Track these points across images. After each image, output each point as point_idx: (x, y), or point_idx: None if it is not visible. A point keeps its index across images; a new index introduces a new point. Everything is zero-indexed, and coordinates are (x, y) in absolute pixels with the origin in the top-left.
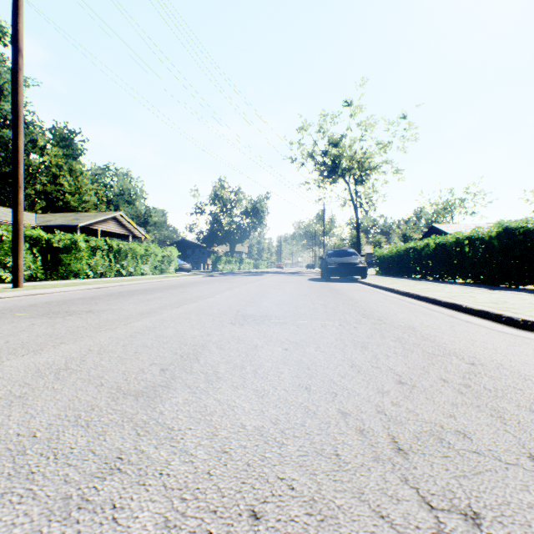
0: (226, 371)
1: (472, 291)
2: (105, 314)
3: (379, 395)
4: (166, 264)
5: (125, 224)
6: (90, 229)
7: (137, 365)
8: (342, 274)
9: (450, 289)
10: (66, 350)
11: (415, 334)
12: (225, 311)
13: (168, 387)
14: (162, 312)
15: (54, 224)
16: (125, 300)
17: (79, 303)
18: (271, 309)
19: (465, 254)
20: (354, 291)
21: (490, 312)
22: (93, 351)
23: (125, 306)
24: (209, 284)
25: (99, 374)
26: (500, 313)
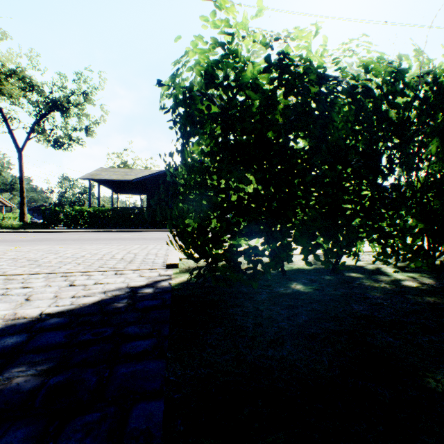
0: None
1: None
2: None
3: None
4: None
5: (1, 200)
6: None
7: None
8: None
9: None
10: None
11: None
12: None
13: None
14: None
15: None
16: None
17: None
18: None
19: None
20: None
21: None
22: None
23: None
24: None
25: None
26: None
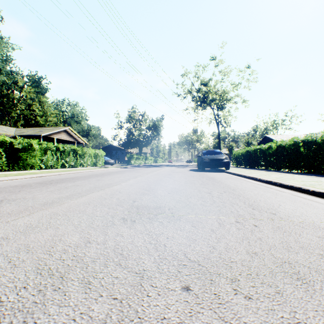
0: None
1: (320, 180)
2: (10, 204)
3: None
4: (96, 159)
5: (72, 135)
6: (49, 137)
7: None
8: (213, 167)
9: (300, 178)
10: None
11: None
12: (123, 201)
13: None
14: (64, 202)
15: (26, 134)
16: (46, 188)
17: (6, 191)
18: (164, 199)
19: (301, 152)
20: (226, 179)
21: None
22: None
23: (39, 195)
24: (122, 173)
25: None
26: None
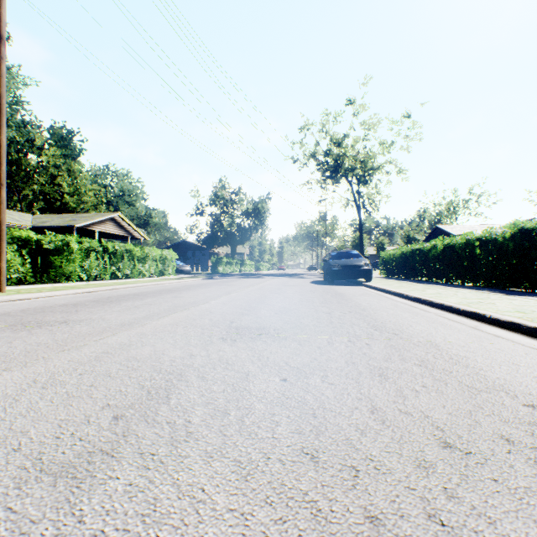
0: (201, 421)
1: (489, 297)
2: (80, 325)
3: (422, 475)
4: (164, 266)
5: (124, 225)
6: (87, 230)
7: (83, 409)
8: (346, 277)
9: (464, 295)
10: (3, 382)
11: (442, 354)
12: (218, 322)
13: (112, 455)
14: (145, 323)
15: (50, 224)
16: (110, 307)
17: (58, 311)
18: (270, 319)
19: (476, 256)
20: (360, 296)
21: (522, 324)
22: (37, 384)
23: (107, 315)
24: (207, 287)
25: (25, 426)
26: (535, 326)
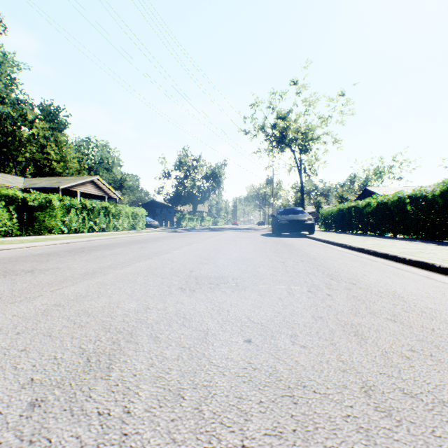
0: (145, 411)
1: (426, 247)
2: (44, 274)
3: None
4: (135, 221)
5: (102, 187)
6: (71, 190)
7: None
8: (292, 230)
9: (402, 245)
10: None
11: (411, 307)
12: (178, 271)
13: None
14: (108, 272)
15: (39, 186)
16: (80, 257)
17: (30, 260)
18: (228, 269)
19: (408, 211)
20: (307, 246)
21: None
22: None
23: (74, 264)
24: (171, 239)
25: None
26: None
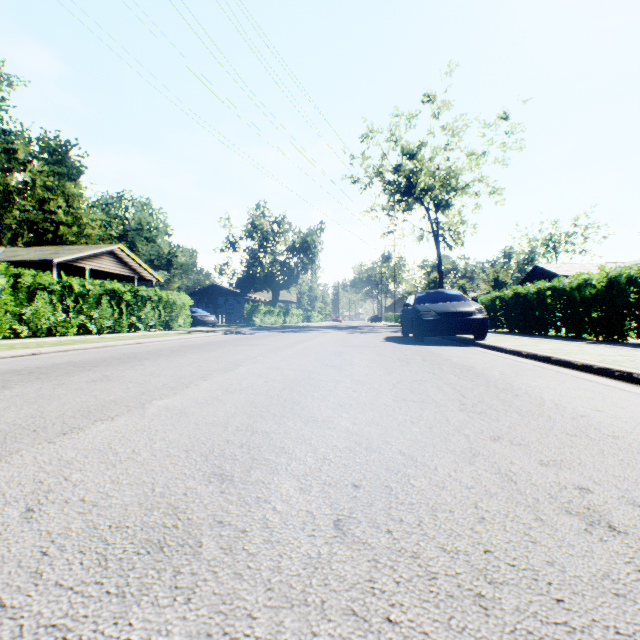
0: None
1: None
2: None
3: None
4: (172, 315)
5: (128, 262)
6: (75, 267)
7: None
8: (447, 332)
9: None
10: None
11: None
12: None
13: None
14: None
15: (21, 259)
16: None
17: None
18: None
19: None
20: (520, 376)
21: None
22: None
23: None
24: (209, 350)
25: None
26: None
